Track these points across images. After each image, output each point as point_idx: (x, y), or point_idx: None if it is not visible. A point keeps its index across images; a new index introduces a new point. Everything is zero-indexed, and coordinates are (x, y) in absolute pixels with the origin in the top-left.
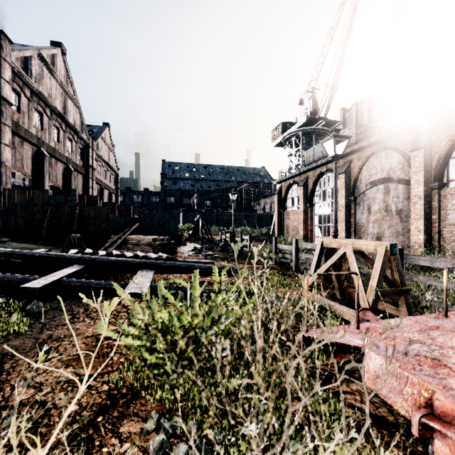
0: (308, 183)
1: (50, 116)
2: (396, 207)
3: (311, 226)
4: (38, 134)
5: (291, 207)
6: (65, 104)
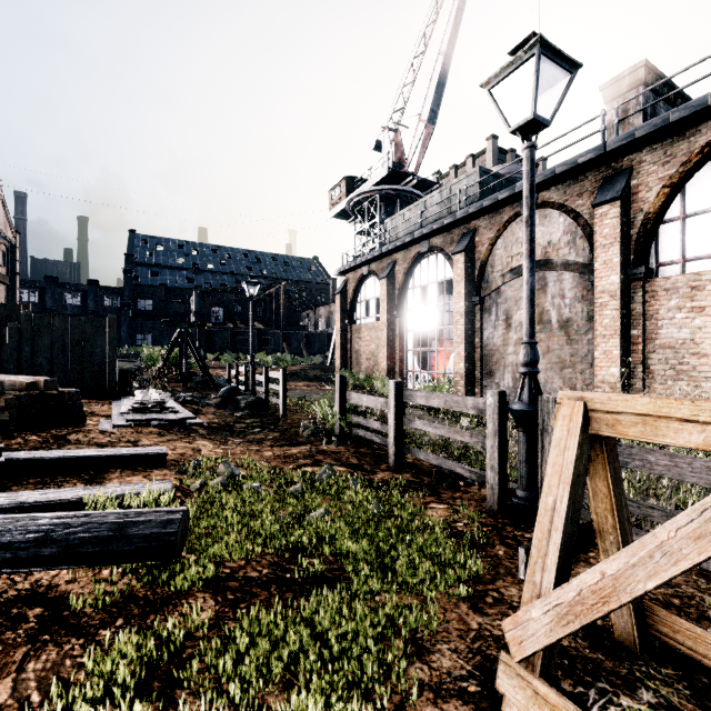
0: (395, 274)
1: None
2: (559, 315)
3: (400, 351)
4: None
5: (365, 318)
6: None
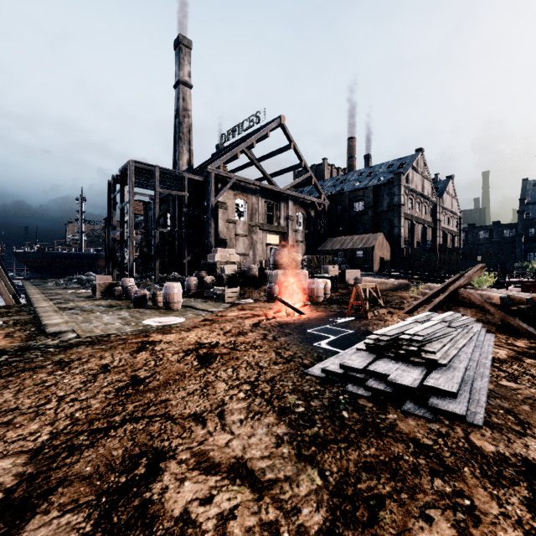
0: None
1: (415, 198)
2: None
3: None
4: (410, 212)
5: None
6: (422, 185)
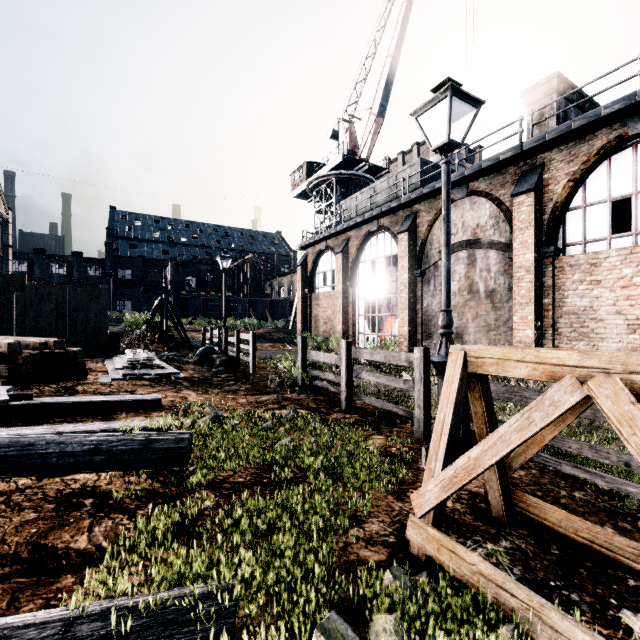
0: (349, 249)
1: None
2: (486, 286)
3: (353, 317)
4: None
5: (323, 288)
6: None
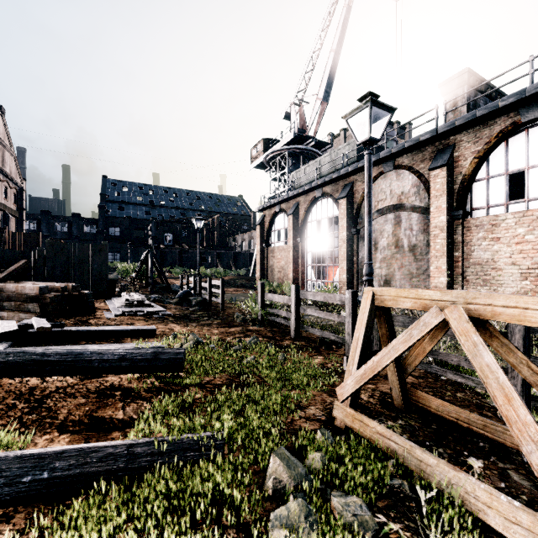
0: (298, 211)
1: None
2: (409, 242)
3: (302, 266)
4: None
5: (277, 243)
6: None
